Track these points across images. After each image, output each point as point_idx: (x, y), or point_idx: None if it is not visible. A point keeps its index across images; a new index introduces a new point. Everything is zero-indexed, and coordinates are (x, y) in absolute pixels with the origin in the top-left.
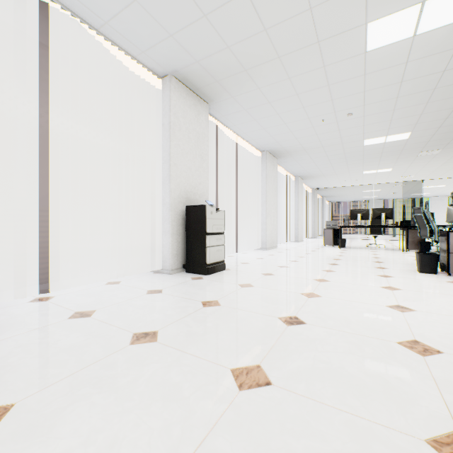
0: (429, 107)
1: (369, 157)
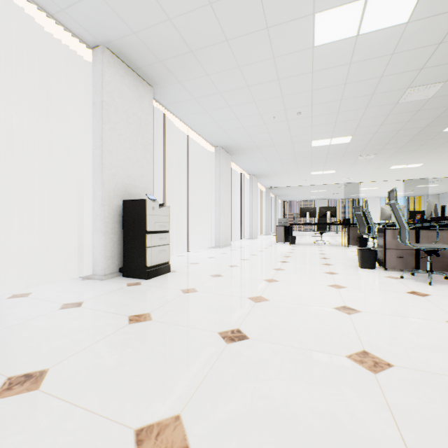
0: (368, 112)
1: (316, 158)
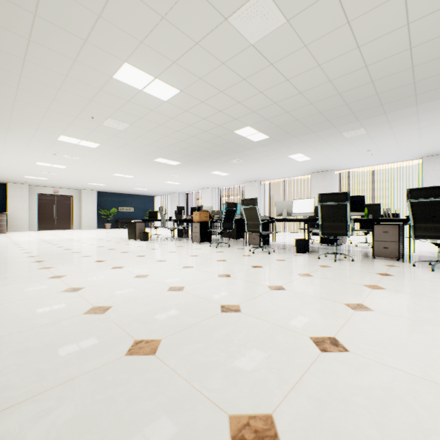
0: (380, 135)
1: None
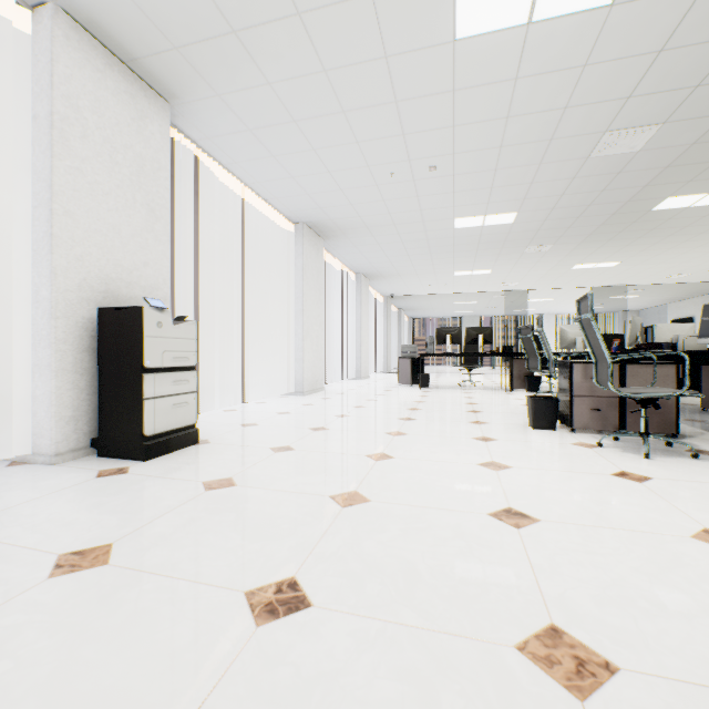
0: (543, 172)
1: (461, 249)
